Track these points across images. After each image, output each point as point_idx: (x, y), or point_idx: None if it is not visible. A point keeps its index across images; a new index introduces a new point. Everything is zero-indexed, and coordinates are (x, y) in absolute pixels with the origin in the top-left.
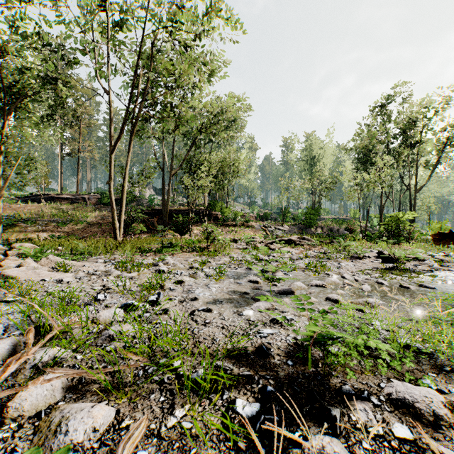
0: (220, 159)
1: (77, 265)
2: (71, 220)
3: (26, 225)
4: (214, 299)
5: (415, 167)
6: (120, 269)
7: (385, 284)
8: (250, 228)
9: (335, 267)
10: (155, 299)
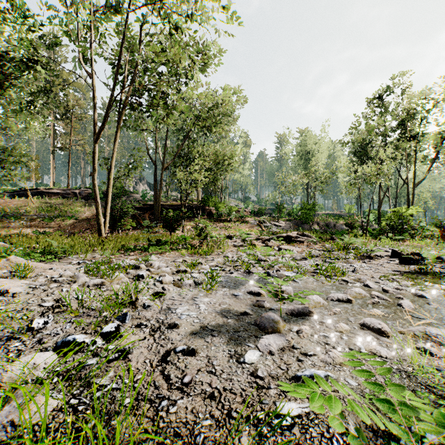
0: (214, 153)
1: (44, 268)
2: (58, 215)
3: (10, 221)
4: (202, 324)
5: (412, 161)
6: (87, 274)
7: (427, 297)
8: (244, 224)
9: (349, 270)
10: (114, 329)
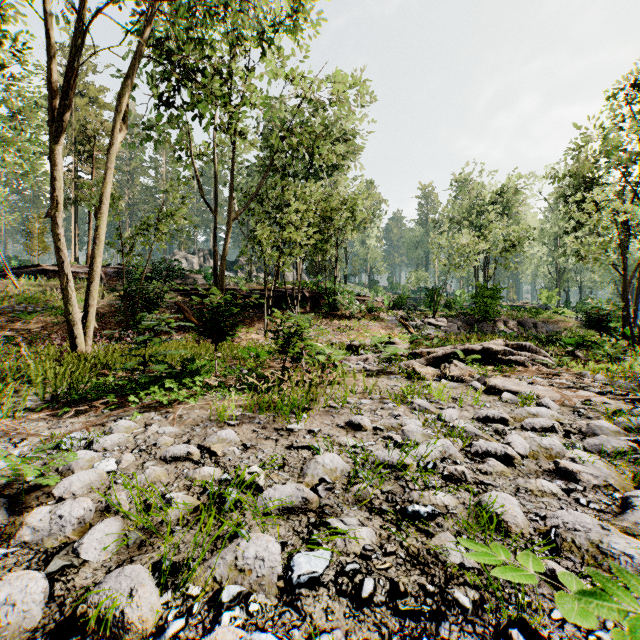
0: (322, 198)
1: None
2: (50, 307)
3: None
4: None
5: None
6: None
7: None
8: (377, 322)
9: None
10: None
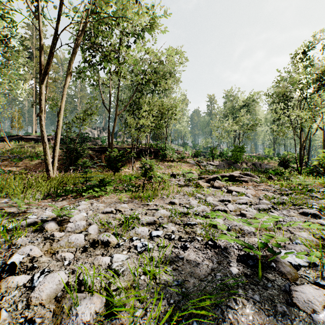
0: (159, 104)
1: None
2: (28, 156)
3: None
4: None
5: (324, 111)
6: None
7: None
8: (185, 163)
9: None
10: None
